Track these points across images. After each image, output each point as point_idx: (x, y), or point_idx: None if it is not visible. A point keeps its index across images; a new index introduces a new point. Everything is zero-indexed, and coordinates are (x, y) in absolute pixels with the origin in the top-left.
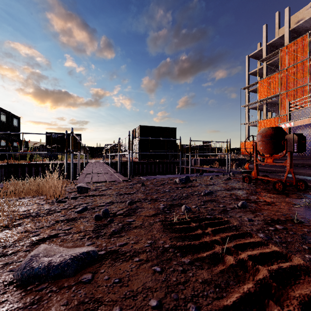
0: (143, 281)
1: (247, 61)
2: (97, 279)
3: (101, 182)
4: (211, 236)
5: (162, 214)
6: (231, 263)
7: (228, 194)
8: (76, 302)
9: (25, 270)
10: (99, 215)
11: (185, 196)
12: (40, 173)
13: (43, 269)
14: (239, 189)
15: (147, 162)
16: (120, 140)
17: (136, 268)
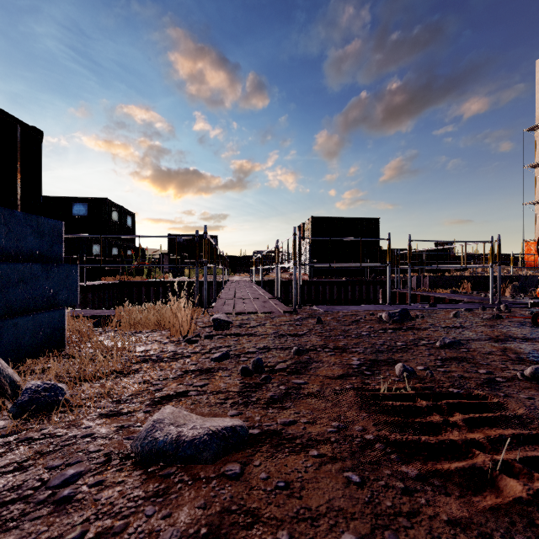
0: (328, 494)
1: (538, 70)
2: (249, 476)
3: (249, 314)
4: (462, 432)
5: (357, 376)
6: (517, 496)
7: (498, 348)
8: (218, 508)
9: (146, 441)
10: (248, 368)
11: (401, 346)
12: (160, 296)
13: (170, 445)
14: (524, 340)
15: (325, 281)
16: (278, 244)
17: (314, 469)
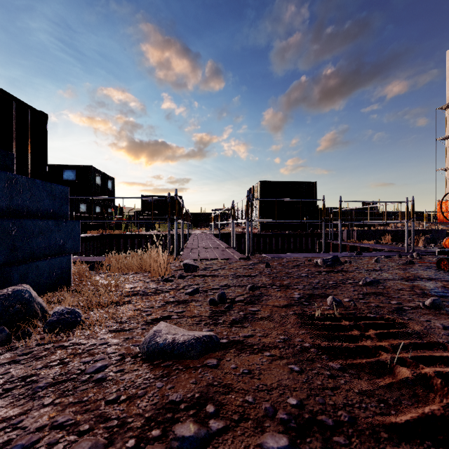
0: (278, 377)
1: (448, 59)
2: (223, 366)
3: (211, 260)
4: (374, 341)
5: (298, 306)
6: (405, 376)
7: (407, 285)
8: (205, 383)
9: (150, 344)
10: (215, 299)
11: (332, 284)
12: (135, 247)
13: (168, 346)
14: (428, 280)
15: (272, 234)
16: (234, 203)
17: (267, 363)
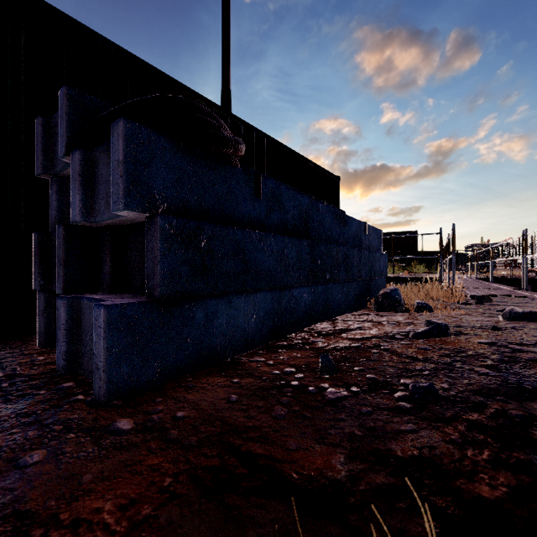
0: None
1: None
2: None
3: (501, 297)
4: None
5: None
6: None
7: None
8: None
9: (512, 312)
10: None
11: None
12: None
13: (527, 313)
14: None
15: None
16: (527, 233)
17: None
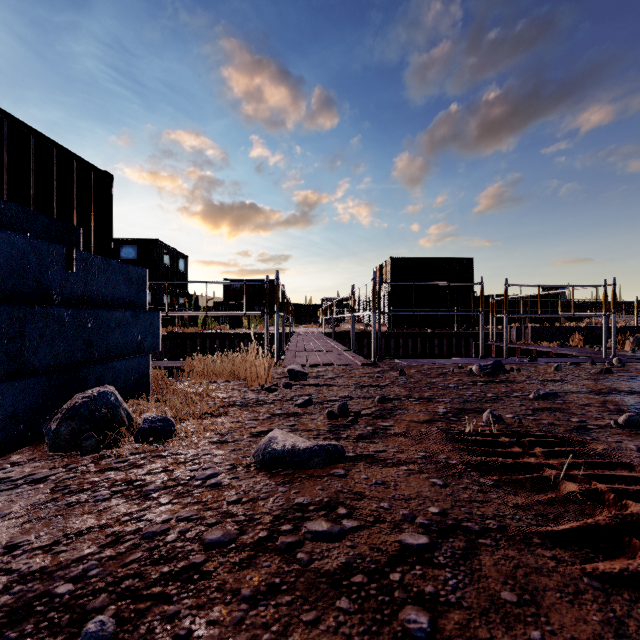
0: (417, 489)
1: None
2: (352, 476)
3: (325, 366)
4: (539, 460)
5: (443, 422)
6: (571, 491)
7: (597, 400)
8: (333, 490)
9: (266, 451)
10: (334, 412)
11: (491, 397)
12: (217, 350)
13: (288, 453)
14: (629, 393)
15: (407, 332)
16: (355, 289)
17: (404, 476)
